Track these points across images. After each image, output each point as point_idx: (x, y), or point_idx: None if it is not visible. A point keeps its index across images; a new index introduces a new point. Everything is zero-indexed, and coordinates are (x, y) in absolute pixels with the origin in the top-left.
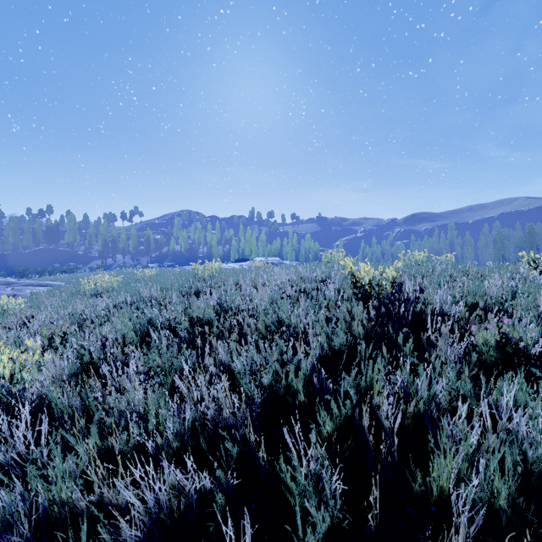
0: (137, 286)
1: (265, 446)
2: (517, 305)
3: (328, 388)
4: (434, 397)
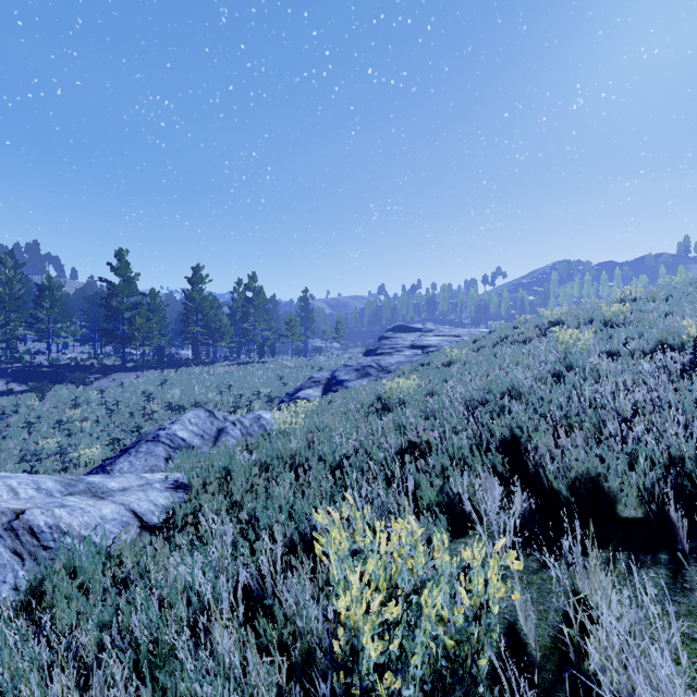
0: None
1: None
2: None
3: None
4: None
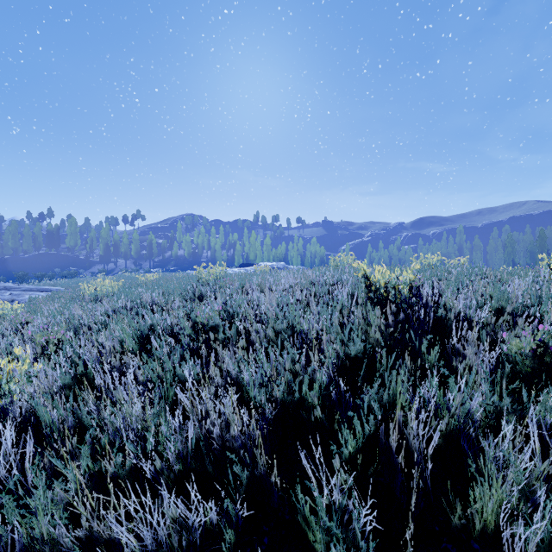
0: (138, 291)
1: (277, 467)
2: (549, 310)
3: (344, 400)
4: (468, 413)
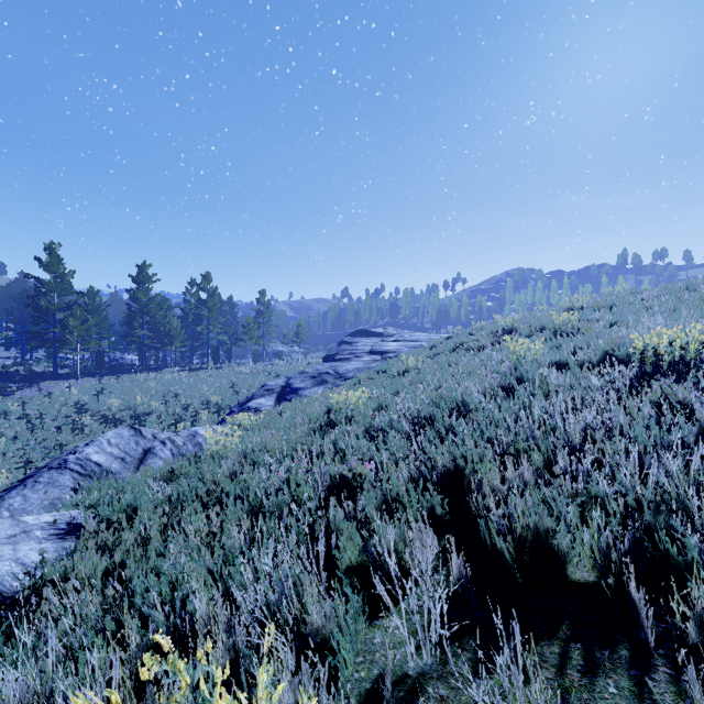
0: None
1: None
2: None
3: None
4: None
